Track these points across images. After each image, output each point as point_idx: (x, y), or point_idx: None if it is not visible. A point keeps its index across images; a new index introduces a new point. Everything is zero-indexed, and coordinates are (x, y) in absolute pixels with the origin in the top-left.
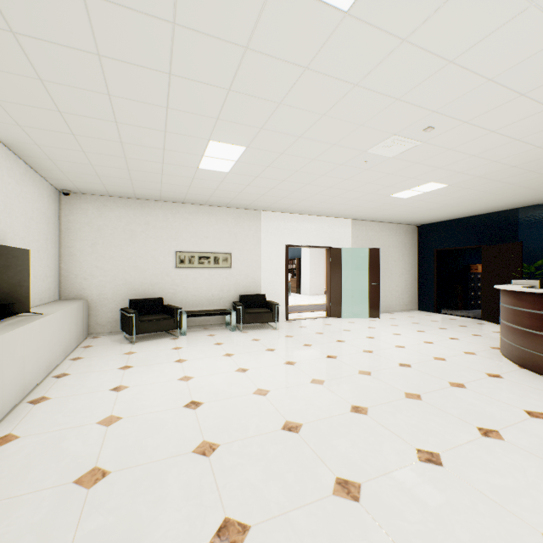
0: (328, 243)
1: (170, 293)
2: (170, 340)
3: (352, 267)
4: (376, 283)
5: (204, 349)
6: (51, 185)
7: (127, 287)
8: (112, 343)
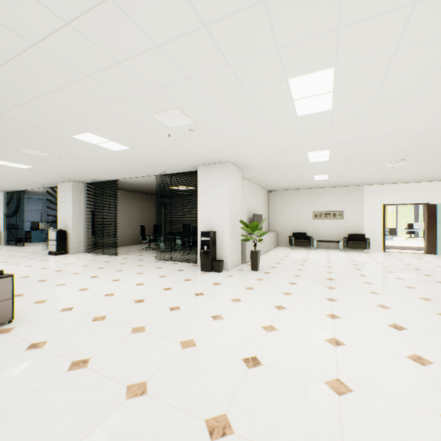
0: (424, 200)
1: (310, 231)
2: (307, 250)
3: None
4: None
5: (319, 254)
6: (266, 190)
7: (291, 227)
8: (285, 248)
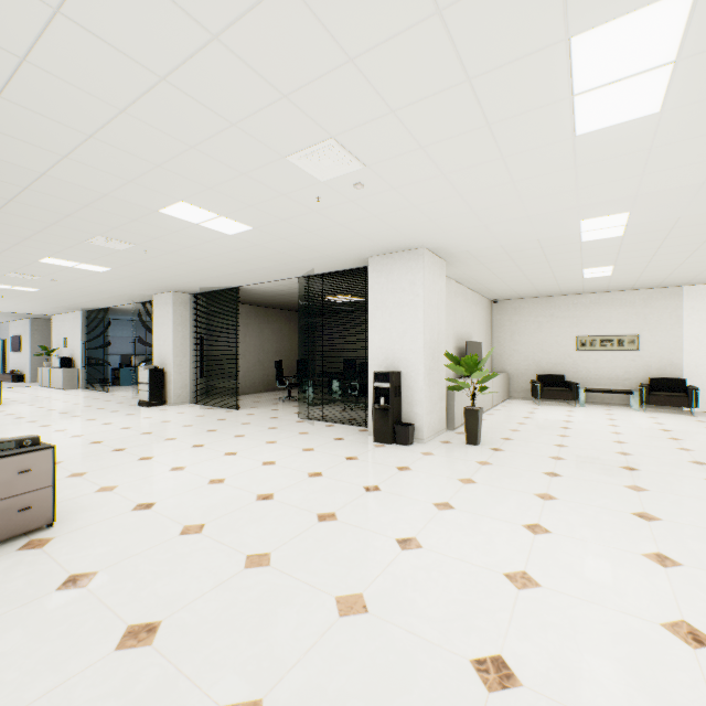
0: None
1: (571, 371)
2: (567, 407)
3: None
4: None
5: (592, 415)
6: (487, 299)
7: (535, 365)
8: (524, 403)
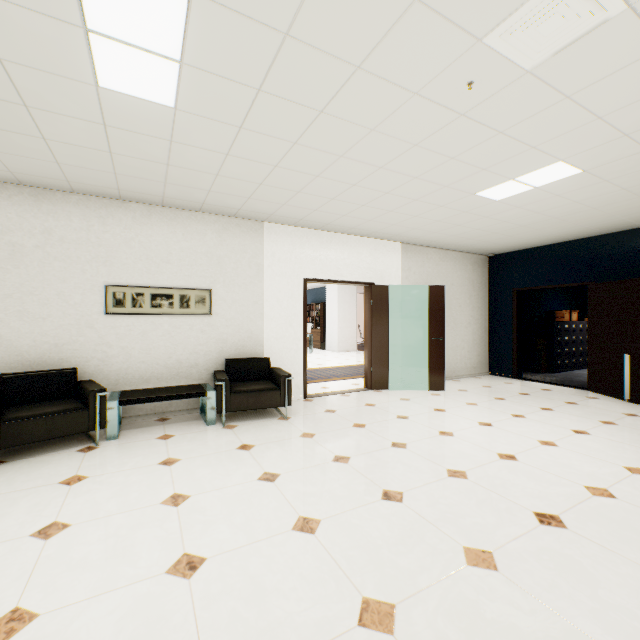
0: (368, 277)
1: (96, 358)
2: (76, 455)
3: (402, 314)
4: (439, 338)
5: (130, 483)
6: None
7: (4, 349)
8: None
